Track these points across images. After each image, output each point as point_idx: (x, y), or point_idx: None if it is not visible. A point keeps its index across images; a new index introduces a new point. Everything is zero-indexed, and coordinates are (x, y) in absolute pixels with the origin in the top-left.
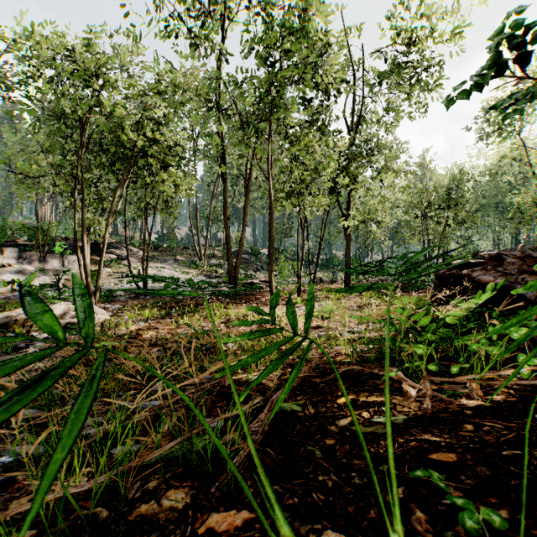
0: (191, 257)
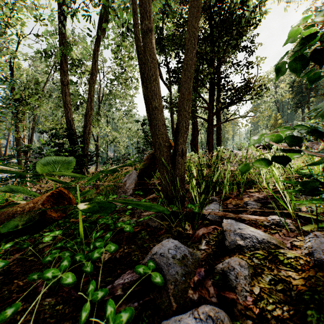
0: None
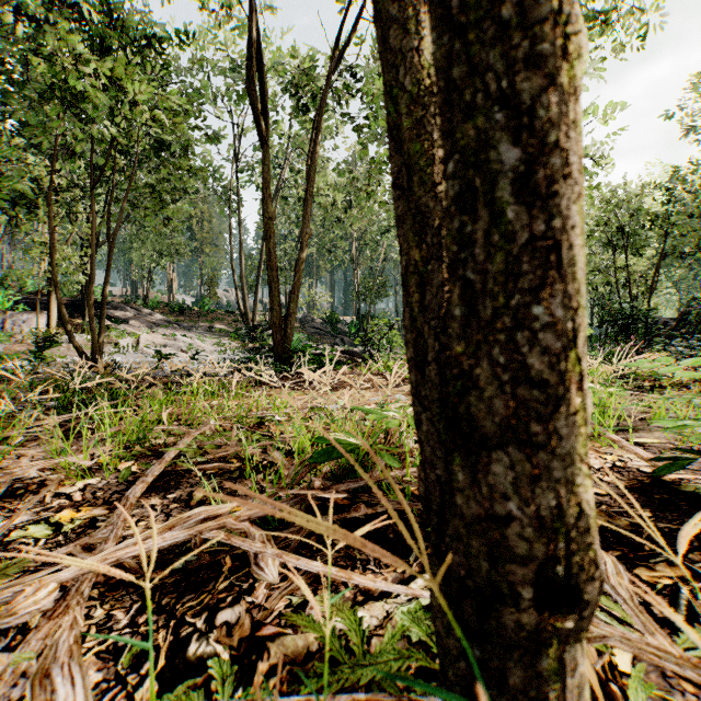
0: (236, 324)
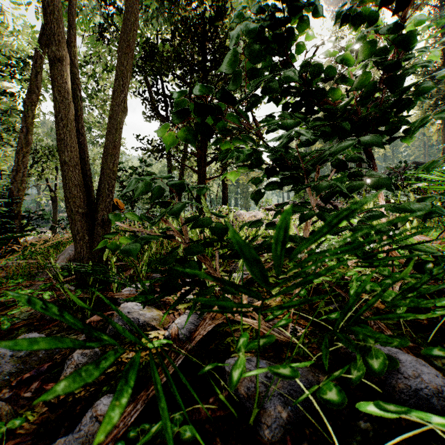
0: None
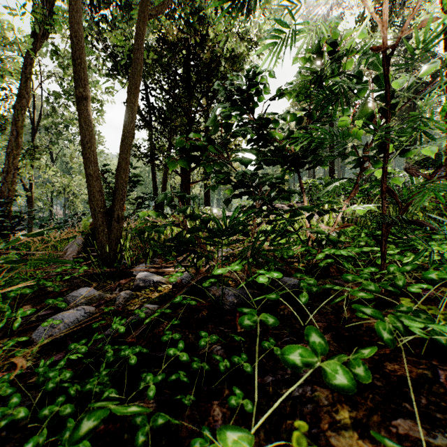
0: None
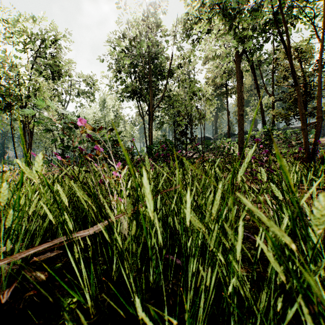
0: None
